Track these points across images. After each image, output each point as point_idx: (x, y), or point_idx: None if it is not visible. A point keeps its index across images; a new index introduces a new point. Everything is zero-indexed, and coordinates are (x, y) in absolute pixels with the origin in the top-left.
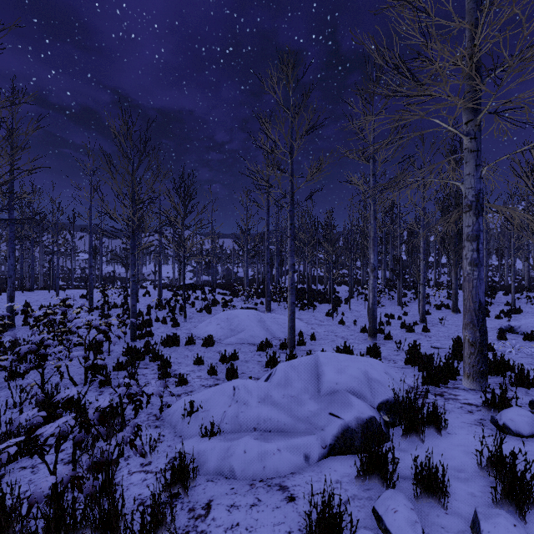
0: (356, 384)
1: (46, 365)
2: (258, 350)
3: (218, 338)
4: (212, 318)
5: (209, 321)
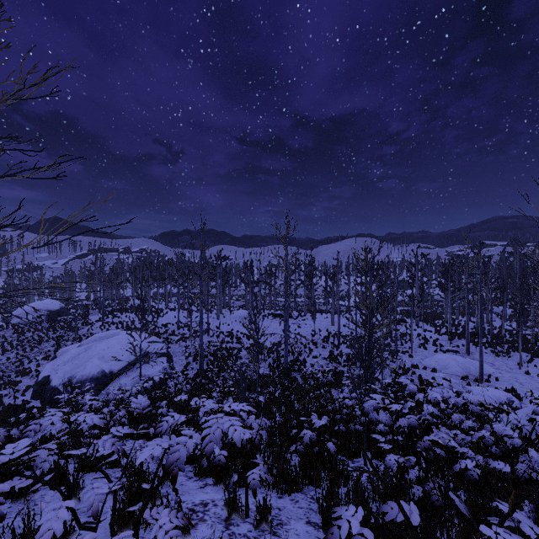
0: (493, 396)
1: (385, 370)
2: (461, 379)
3: (437, 368)
4: (431, 356)
5: (430, 358)
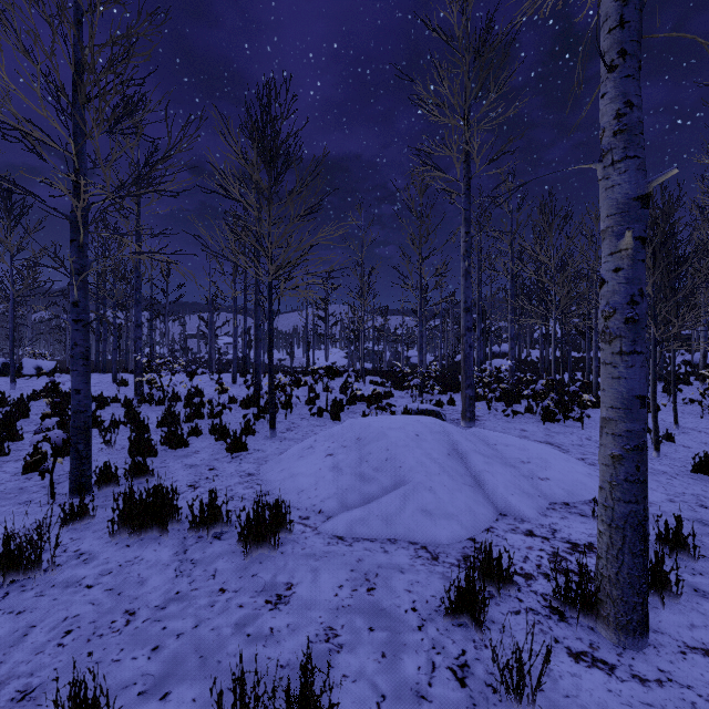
0: None
1: None
2: (450, 616)
3: (315, 505)
4: (320, 434)
5: (311, 444)
